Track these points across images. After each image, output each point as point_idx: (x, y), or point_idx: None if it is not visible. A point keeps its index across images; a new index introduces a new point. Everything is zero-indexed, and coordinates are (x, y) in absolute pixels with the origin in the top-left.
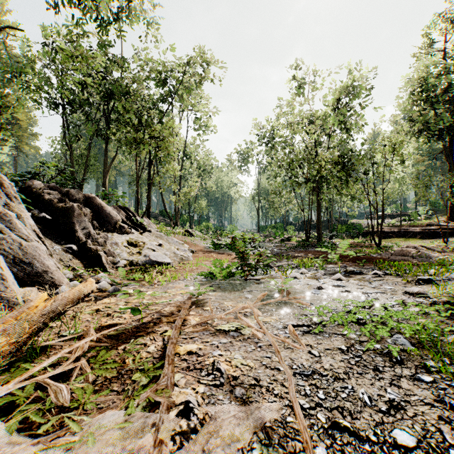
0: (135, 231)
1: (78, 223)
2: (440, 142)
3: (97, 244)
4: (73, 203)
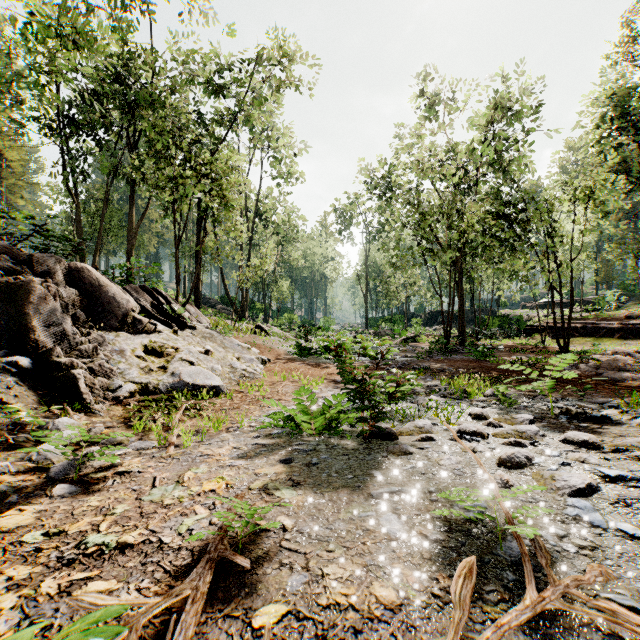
0: (164, 328)
1: (38, 314)
2: None
3: (78, 354)
4: (36, 278)
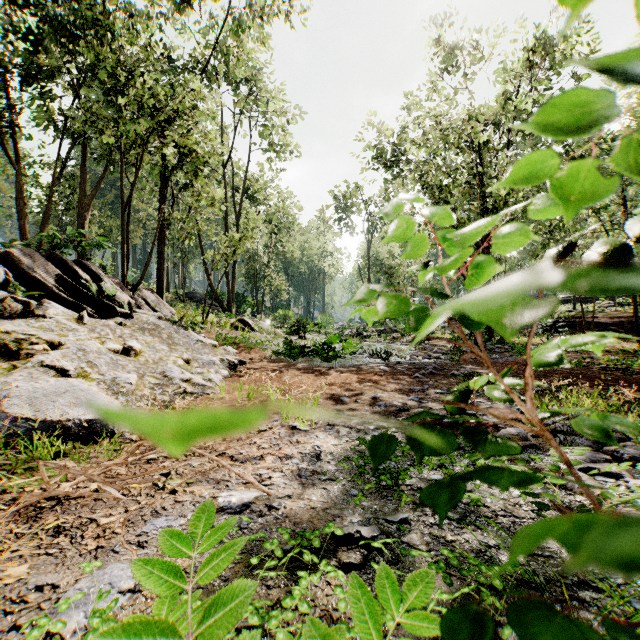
0: (63, 313)
1: None
2: None
3: None
4: None
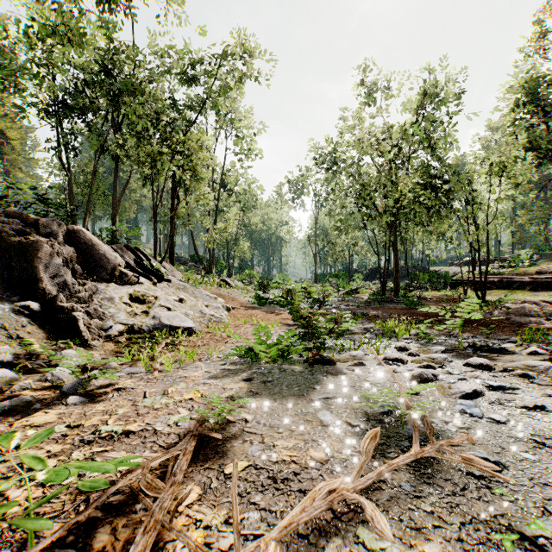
0: (145, 281)
1: (45, 267)
2: (551, 166)
3: (77, 300)
4: (42, 238)
